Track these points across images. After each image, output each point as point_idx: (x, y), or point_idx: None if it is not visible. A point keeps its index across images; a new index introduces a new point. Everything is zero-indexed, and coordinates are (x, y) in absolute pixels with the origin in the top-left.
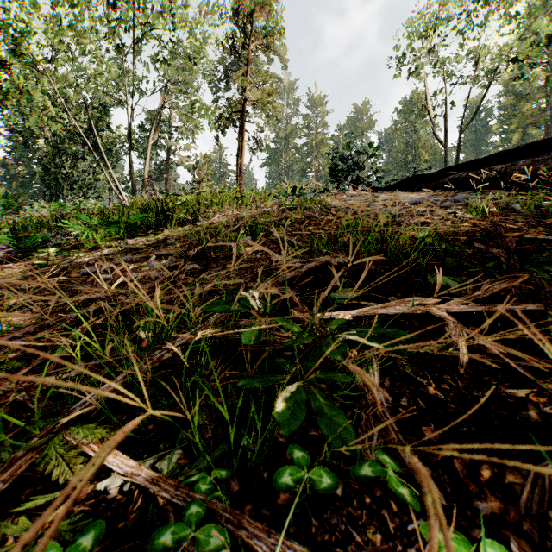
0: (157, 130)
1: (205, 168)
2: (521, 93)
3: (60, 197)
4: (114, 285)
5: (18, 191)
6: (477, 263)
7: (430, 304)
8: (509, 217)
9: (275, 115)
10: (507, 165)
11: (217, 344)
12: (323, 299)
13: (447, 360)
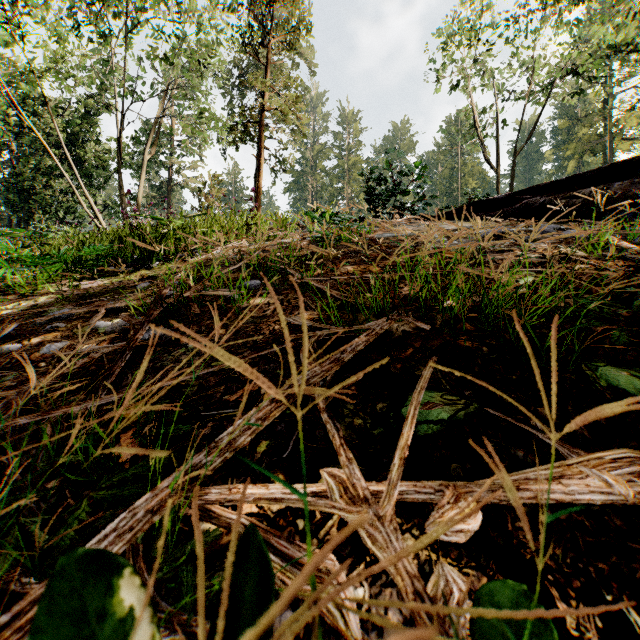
0: (154, 143)
1: (215, 191)
2: (577, 116)
3: (32, 224)
4: None
5: None
6: None
7: None
8: None
9: (300, 127)
10: (598, 188)
11: None
12: (403, 458)
13: None
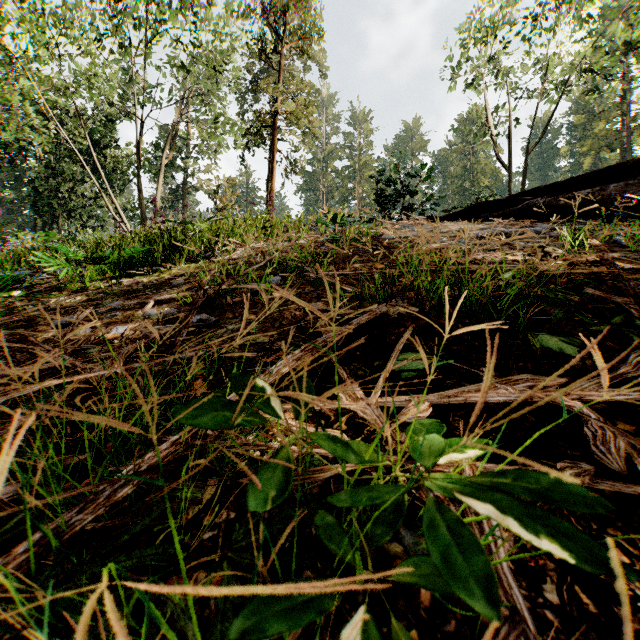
0: (171, 148)
1: (229, 193)
2: (593, 111)
3: (55, 227)
4: (33, 368)
5: (5, 220)
6: (591, 316)
7: (552, 386)
8: (614, 253)
9: (312, 131)
10: (595, 189)
11: (215, 463)
12: (385, 378)
13: (601, 493)
